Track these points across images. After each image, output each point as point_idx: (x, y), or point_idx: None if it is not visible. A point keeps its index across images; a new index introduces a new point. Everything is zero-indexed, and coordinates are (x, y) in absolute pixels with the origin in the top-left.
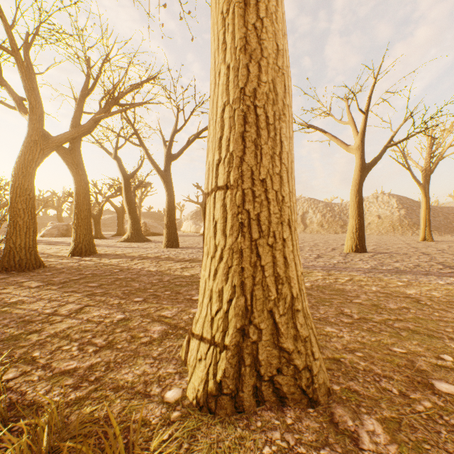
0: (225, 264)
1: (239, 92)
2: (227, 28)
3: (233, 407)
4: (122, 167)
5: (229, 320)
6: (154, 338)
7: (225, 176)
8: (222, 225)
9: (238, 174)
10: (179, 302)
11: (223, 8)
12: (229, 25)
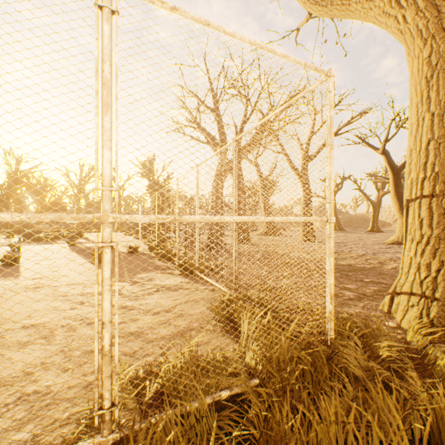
0: (431, 247)
1: (443, 131)
2: (430, 87)
3: (444, 335)
4: (259, 172)
5: (437, 283)
6: (352, 297)
7: (429, 188)
8: (427, 221)
9: (443, 186)
10: (353, 281)
11: (427, 74)
12: (433, 86)
